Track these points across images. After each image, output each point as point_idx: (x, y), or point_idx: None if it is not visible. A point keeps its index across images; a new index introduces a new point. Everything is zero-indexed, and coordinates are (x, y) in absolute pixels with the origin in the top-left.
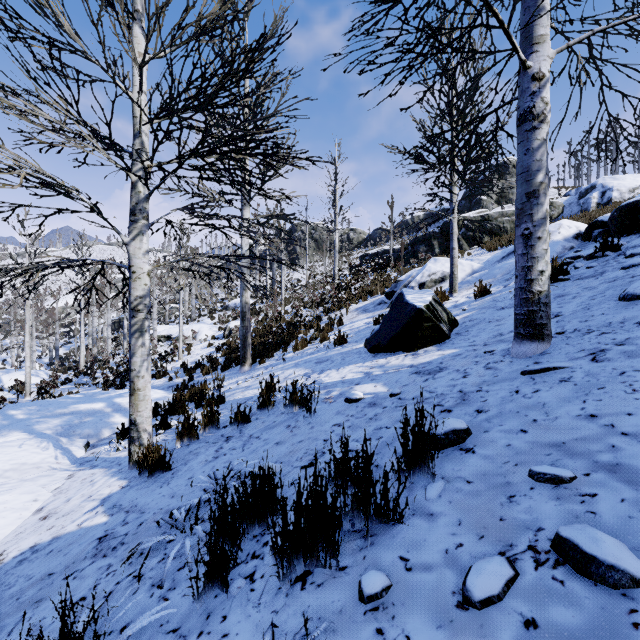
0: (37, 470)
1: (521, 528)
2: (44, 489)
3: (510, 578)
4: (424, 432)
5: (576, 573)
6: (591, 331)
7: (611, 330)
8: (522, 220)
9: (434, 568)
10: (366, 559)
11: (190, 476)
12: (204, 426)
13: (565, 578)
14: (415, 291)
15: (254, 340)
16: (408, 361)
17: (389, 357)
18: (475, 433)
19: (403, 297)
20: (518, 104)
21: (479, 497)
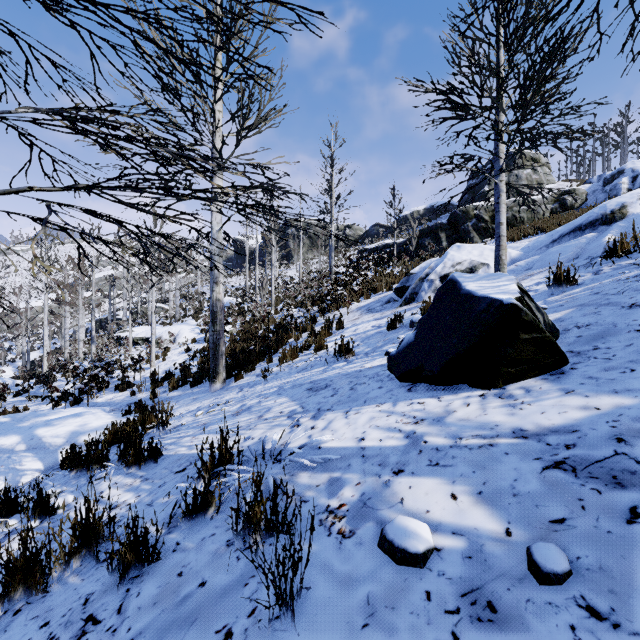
0: None
1: None
2: None
3: None
4: None
5: None
6: None
7: None
8: None
9: None
10: None
11: None
12: (65, 557)
13: None
14: (478, 276)
15: (236, 345)
16: (501, 415)
17: (445, 396)
18: None
19: (458, 286)
20: None
21: None
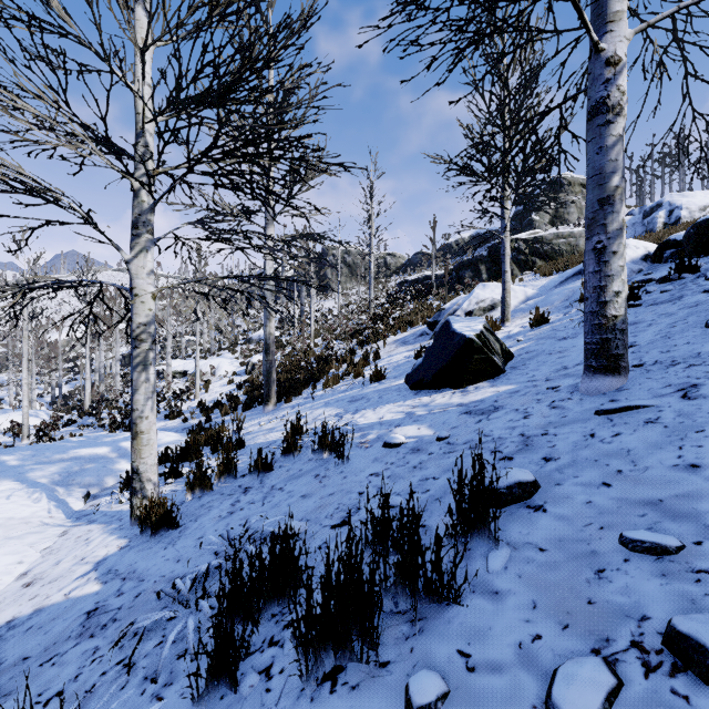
0: (26, 526)
1: (618, 615)
2: (32, 549)
3: (612, 689)
4: (483, 486)
5: (705, 685)
6: (676, 363)
7: (701, 362)
8: (594, 232)
9: (505, 669)
10: (414, 652)
11: (200, 535)
12: (219, 475)
13: (690, 692)
14: (463, 319)
15: (280, 376)
16: (456, 399)
17: (434, 395)
18: (544, 486)
19: (450, 326)
20: (589, 94)
21: (557, 570)
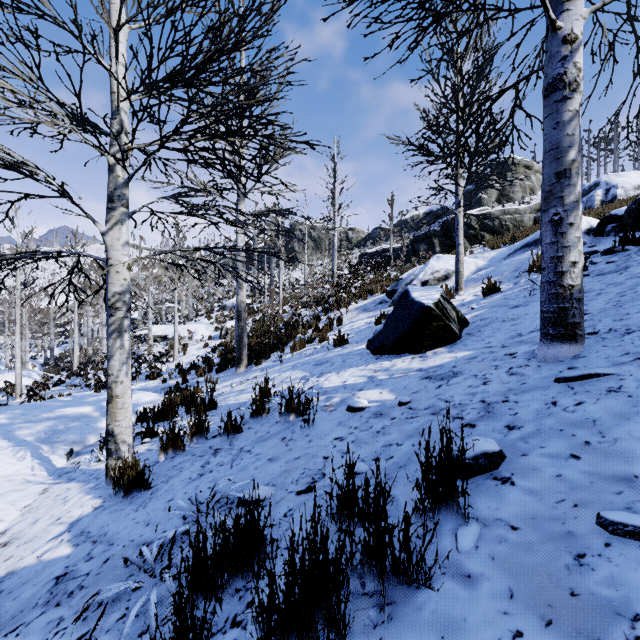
0: (9, 483)
1: (607, 612)
2: (12, 507)
3: None
4: (450, 458)
5: None
6: (631, 331)
7: None
8: (551, 204)
9: None
10: None
11: (170, 498)
12: (191, 436)
13: None
14: (421, 288)
15: (251, 340)
16: (416, 364)
17: (394, 359)
18: (510, 456)
19: (408, 294)
20: (545, 72)
21: (533, 553)
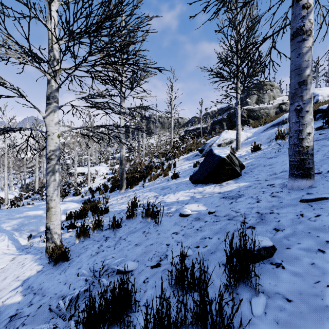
0: None
1: None
2: None
3: None
4: (245, 252)
5: None
6: None
7: None
8: (295, 100)
9: None
10: None
11: (79, 267)
12: (93, 229)
13: None
14: (219, 148)
15: (128, 175)
16: (217, 189)
17: (204, 187)
18: (279, 249)
19: (212, 151)
20: (292, 25)
21: (304, 321)
